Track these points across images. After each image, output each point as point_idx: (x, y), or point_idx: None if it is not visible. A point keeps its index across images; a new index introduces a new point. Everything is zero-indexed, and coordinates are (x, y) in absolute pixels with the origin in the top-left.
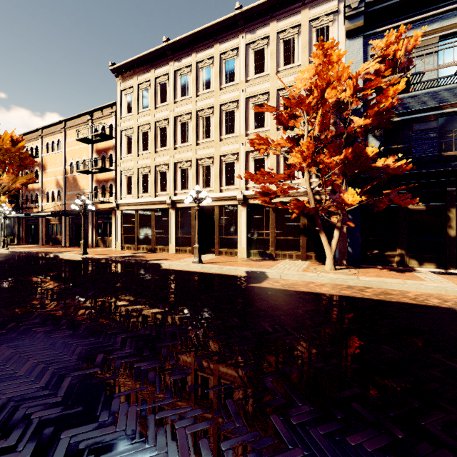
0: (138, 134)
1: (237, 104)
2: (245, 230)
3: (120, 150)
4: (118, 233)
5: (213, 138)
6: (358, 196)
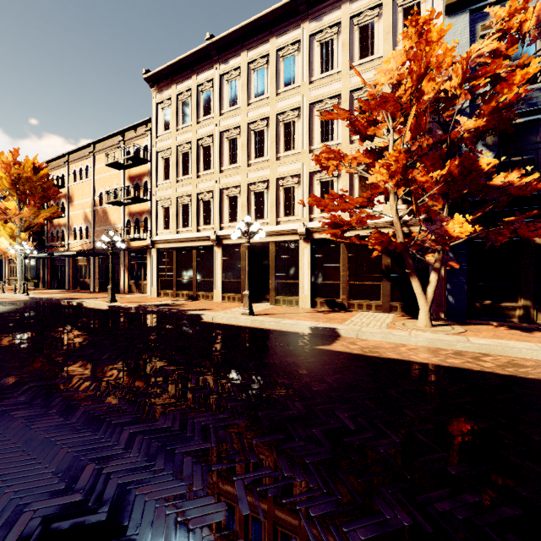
0: (176, 156)
1: (298, 113)
2: (308, 272)
3: (155, 175)
4: (154, 277)
5: (267, 156)
6: (469, 226)
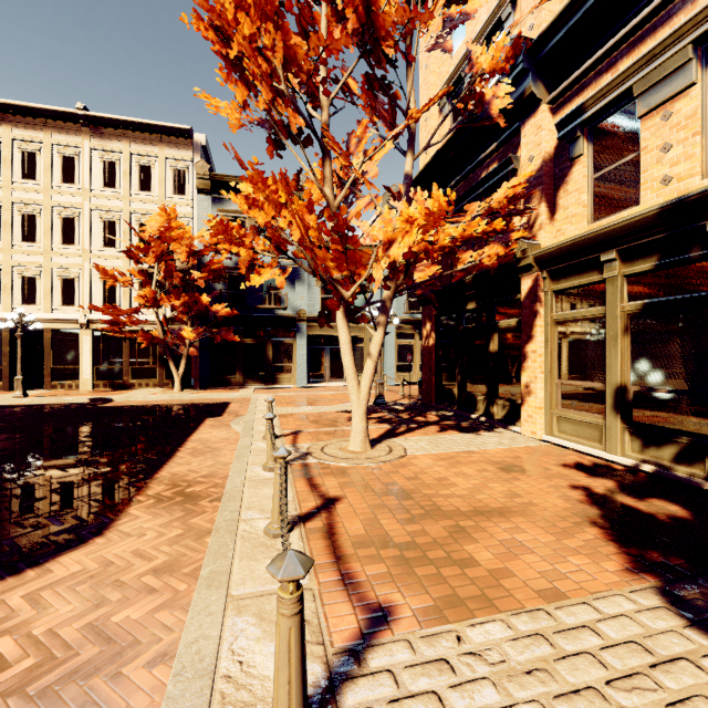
0: None
1: (79, 213)
2: (91, 358)
3: None
4: None
5: (41, 244)
6: (191, 334)
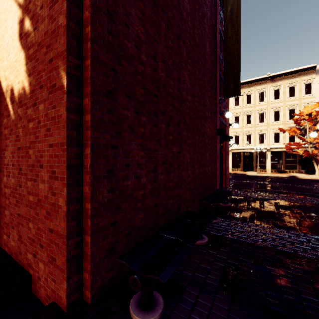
0: None
1: (265, 111)
2: (270, 161)
3: None
4: None
5: (252, 124)
6: None
